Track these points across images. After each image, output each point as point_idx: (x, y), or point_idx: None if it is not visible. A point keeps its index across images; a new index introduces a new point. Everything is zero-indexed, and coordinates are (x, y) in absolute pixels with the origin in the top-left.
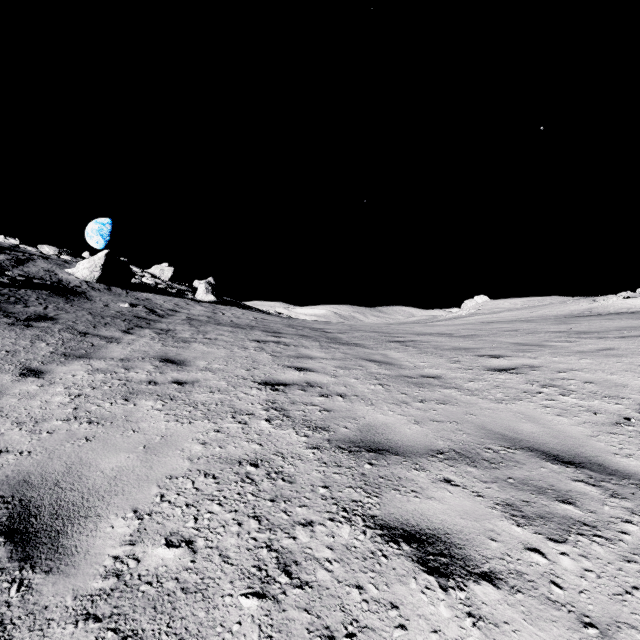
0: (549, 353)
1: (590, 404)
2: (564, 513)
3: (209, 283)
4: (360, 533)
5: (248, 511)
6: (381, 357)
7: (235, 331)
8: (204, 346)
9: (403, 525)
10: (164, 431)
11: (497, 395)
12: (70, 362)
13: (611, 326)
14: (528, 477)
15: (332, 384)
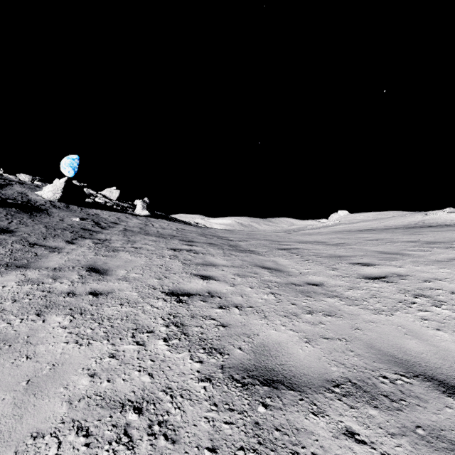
0: (410, 262)
1: None
2: None
3: (145, 202)
4: None
5: None
6: (272, 264)
7: (158, 240)
8: (129, 255)
9: None
10: (58, 357)
11: (376, 305)
12: (8, 272)
13: (452, 237)
14: (437, 424)
15: (230, 294)
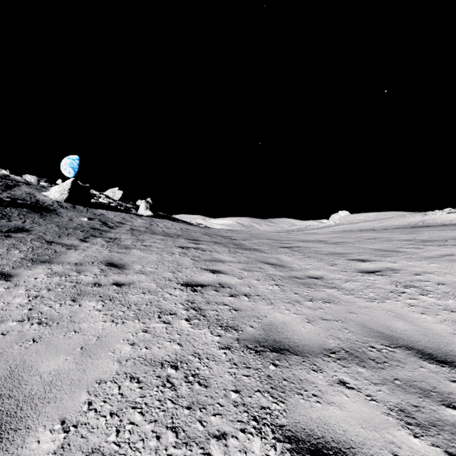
0: (404, 258)
1: (446, 303)
2: (453, 420)
3: (148, 202)
4: (270, 448)
5: (166, 421)
6: (275, 260)
7: (165, 239)
8: (141, 252)
9: (309, 437)
10: (100, 331)
11: (370, 294)
12: (35, 266)
13: (446, 236)
14: (412, 378)
15: (239, 285)
